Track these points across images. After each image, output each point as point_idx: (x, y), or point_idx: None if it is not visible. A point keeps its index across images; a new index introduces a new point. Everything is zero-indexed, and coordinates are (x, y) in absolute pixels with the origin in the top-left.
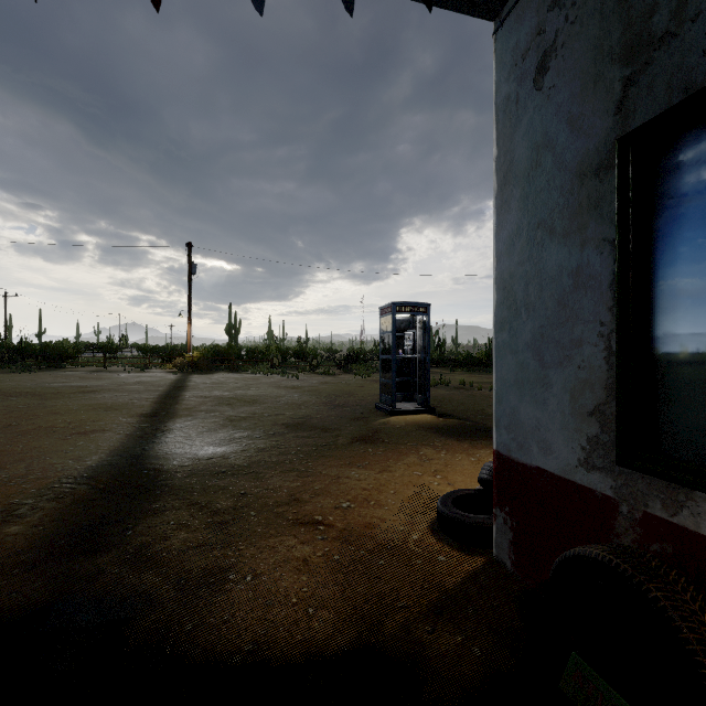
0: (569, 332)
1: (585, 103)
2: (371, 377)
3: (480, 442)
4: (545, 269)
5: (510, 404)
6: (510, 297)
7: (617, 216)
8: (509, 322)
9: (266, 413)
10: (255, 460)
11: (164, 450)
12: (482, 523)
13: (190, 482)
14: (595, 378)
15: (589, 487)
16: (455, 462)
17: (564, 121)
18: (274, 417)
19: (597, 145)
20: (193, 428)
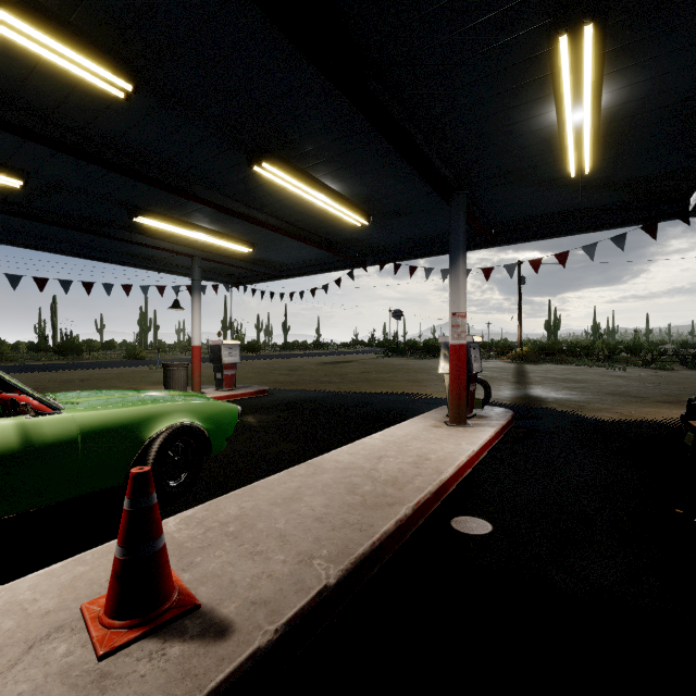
0: None
1: None
2: None
3: None
4: None
5: None
6: None
7: None
8: None
9: (592, 387)
10: (586, 400)
11: (536, 393)
12: None
13: (556, 401)
14: None
15: None
16: None
17: None
18: (598, 389)
19: None
20: (545, 389)
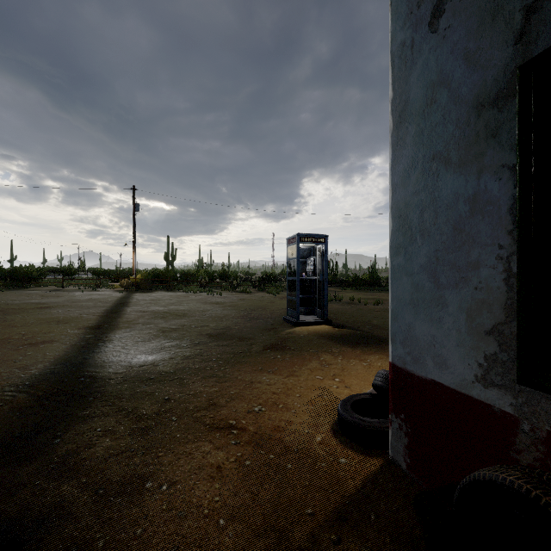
0: (466, 255)
1: (482, 37)
2: (280, 295)
3: (369, 349)
4: (440, 197)
5: (405, 321)
6: (405, 224)
7: (518, 142)
8: (404, 247)
9: (193, 324)
10: (180, 367)
11: (103, 359)
12: (379, 427)
13: (121, 389)
14: (493, 299)
15: (487, 402)
16: (350, 367)
17: (460, 58)
18: (199, 328)
19: (495, 75)
20: (130, 338)
